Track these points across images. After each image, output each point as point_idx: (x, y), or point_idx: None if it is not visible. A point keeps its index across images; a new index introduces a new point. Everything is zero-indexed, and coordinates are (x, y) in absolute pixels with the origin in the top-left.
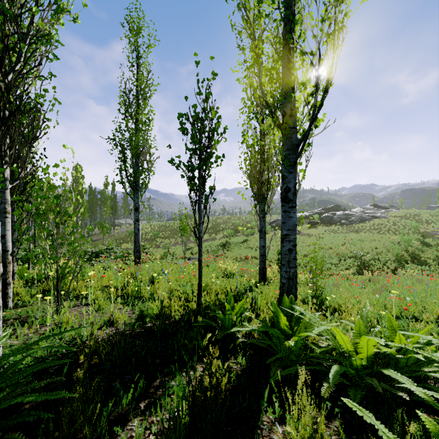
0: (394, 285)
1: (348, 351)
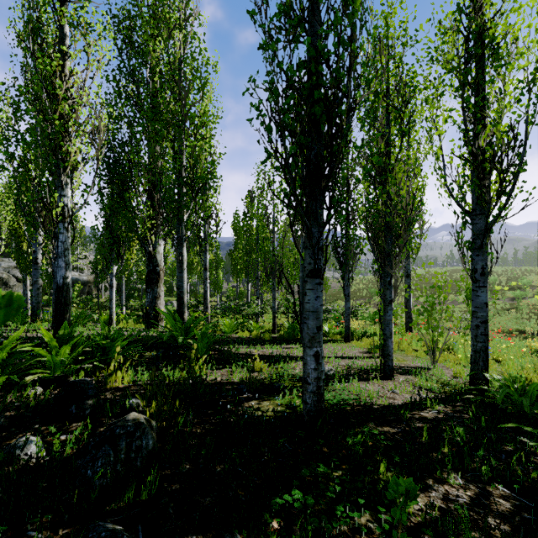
0: None
1: None
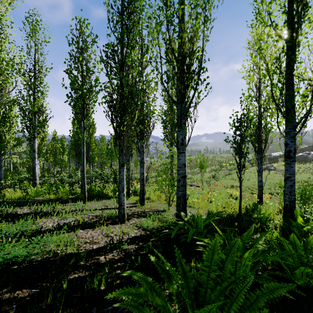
0: None
1: None
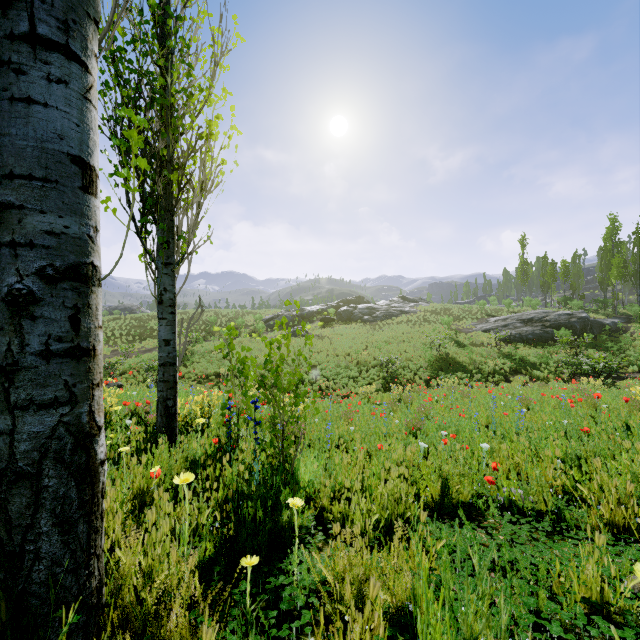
0: (434, 405)
1: None
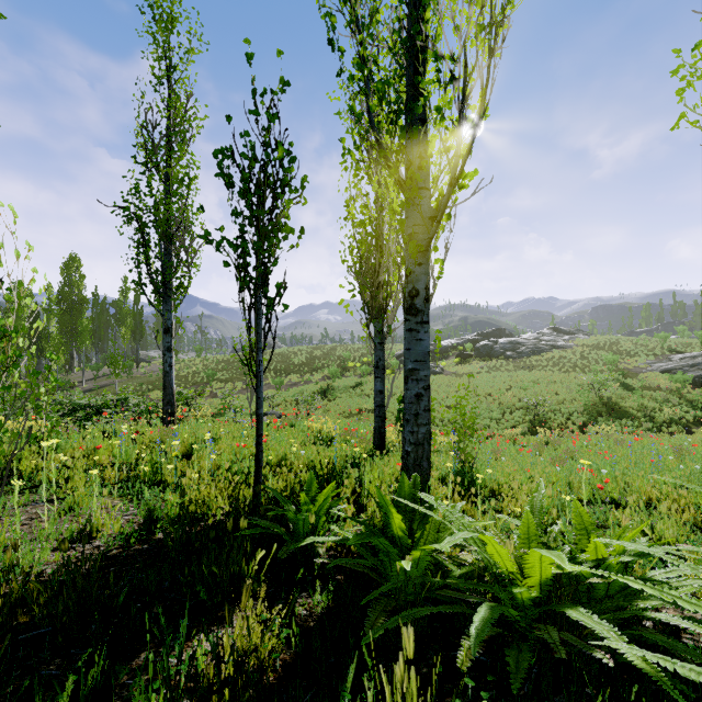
0: (583, 450)
1: (508, 574)
